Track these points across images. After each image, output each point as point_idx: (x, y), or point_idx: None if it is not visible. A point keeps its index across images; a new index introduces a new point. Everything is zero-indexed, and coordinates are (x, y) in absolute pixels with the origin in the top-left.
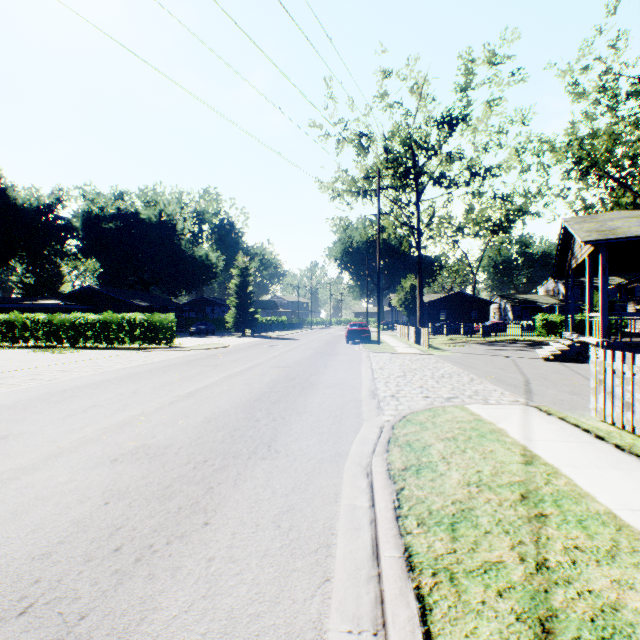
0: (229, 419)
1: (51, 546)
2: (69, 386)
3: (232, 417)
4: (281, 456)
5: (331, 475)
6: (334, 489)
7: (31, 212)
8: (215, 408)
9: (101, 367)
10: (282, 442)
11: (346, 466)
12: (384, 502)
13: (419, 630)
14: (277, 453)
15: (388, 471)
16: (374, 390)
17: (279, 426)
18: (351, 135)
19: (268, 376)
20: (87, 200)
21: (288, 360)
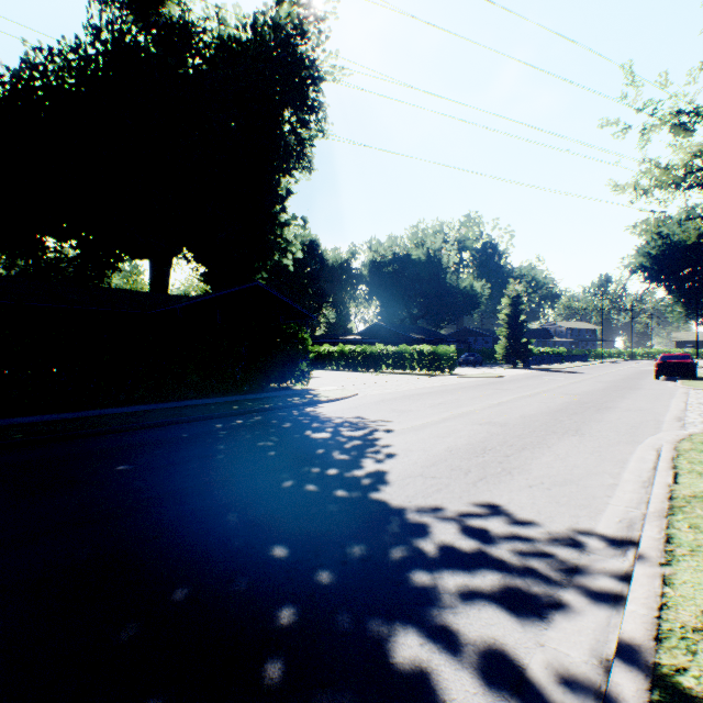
0: (538, 418)
1: (481, 441)
2: (411, 393)
3: (540, 417)
4: (586, 436)
5: (626, 447)
6: (628, 451)
7: (336, 268)
8: (523, 412)
9: (417, 385)
10: (585, 431)
11: (639, 446)
12: (664, 455)
13: (670, 476)
14: (582, 435)
15: (673, 448)
16: (680, 417)
17: (580, 425)
18: (663, 116)
19: (558, 399)
20: (371, 251)
21: (576, 390)
